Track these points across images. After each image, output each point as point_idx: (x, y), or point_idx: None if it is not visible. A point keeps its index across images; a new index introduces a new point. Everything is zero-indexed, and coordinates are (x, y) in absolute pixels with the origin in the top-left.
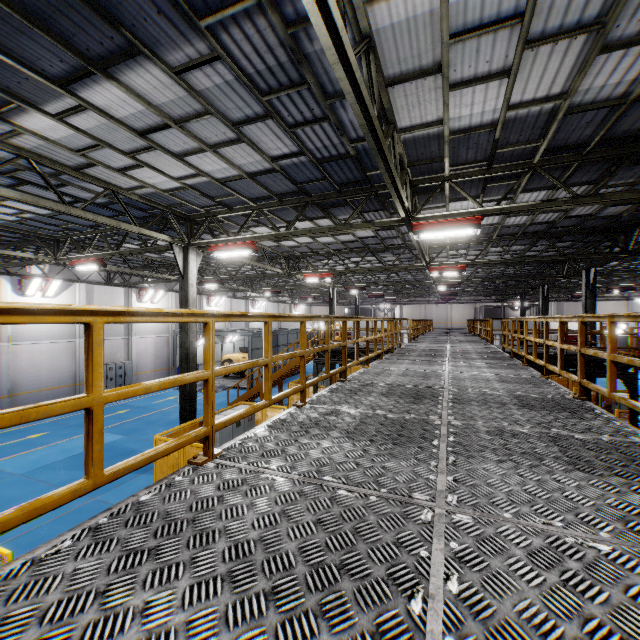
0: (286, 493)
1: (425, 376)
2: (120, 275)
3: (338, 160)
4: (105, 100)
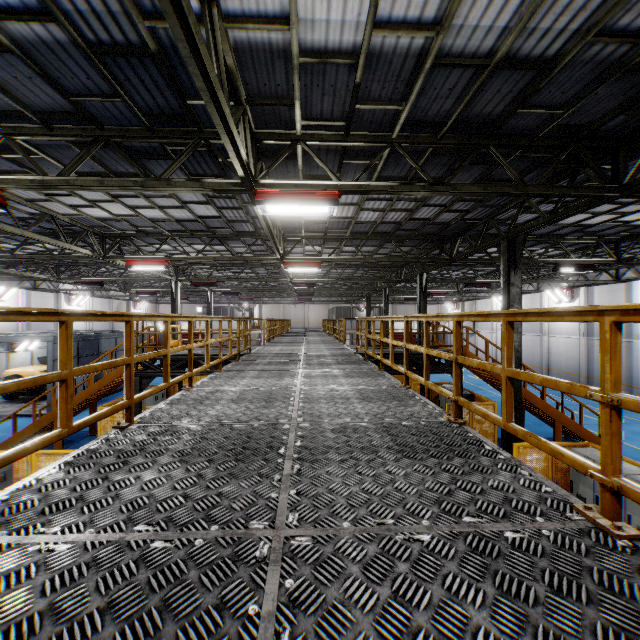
0: None
1: (269, 399)
2: None
3: (129, 56)
4: None
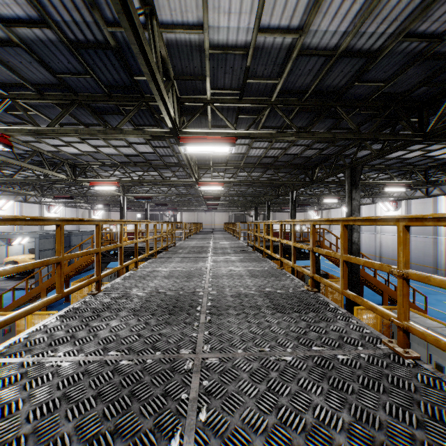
0: None
1: (189, 276)
2: None
3: (97, 49)
4: None
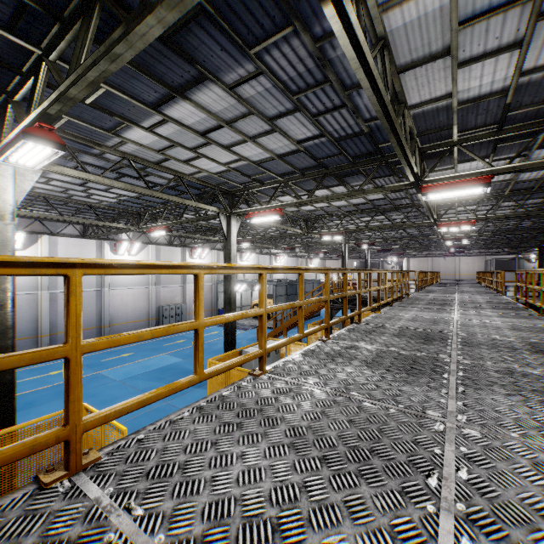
0: (323, 400)
1: (434, 322)
2: (178, 238)
3: (353, 137)
4: (180, 114)
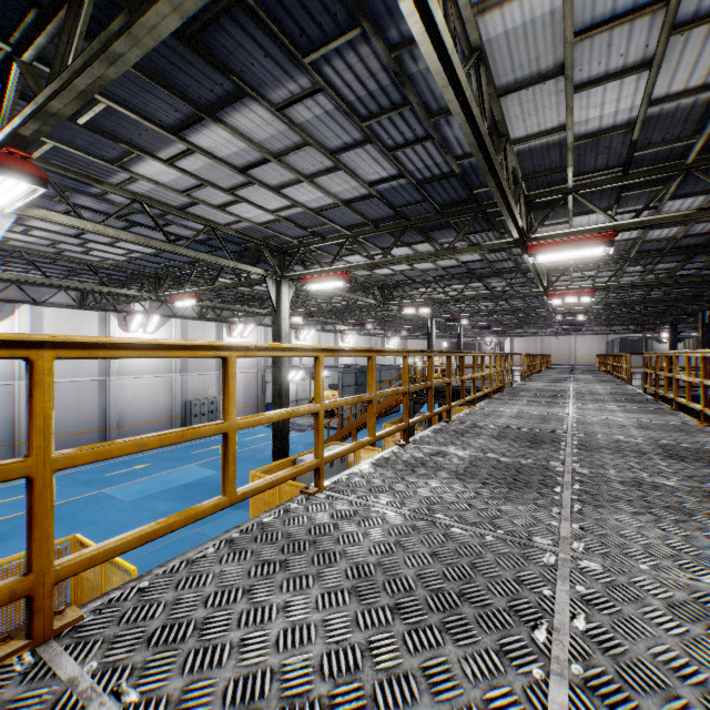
0: (398, 526)
1: (543, 419)
2: (212, 310)
3: (441, 180)
4: (211, 142)
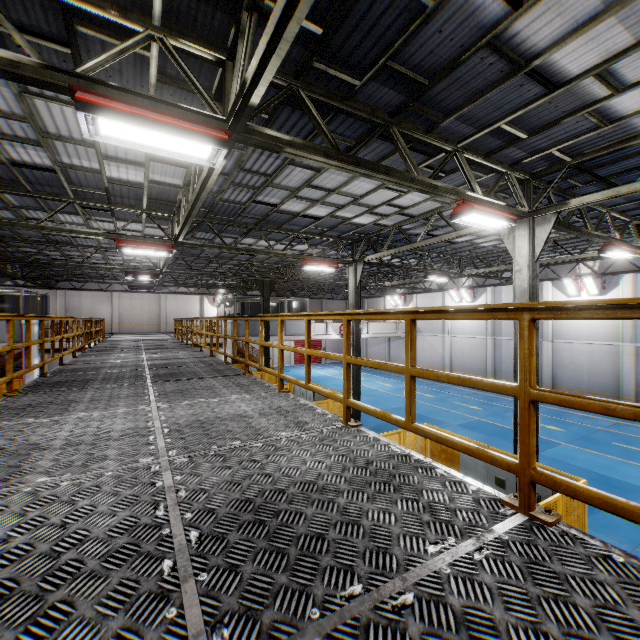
0: (181, 357)
1: (181, 391)
2: None
3: None
4: (321, 212)
